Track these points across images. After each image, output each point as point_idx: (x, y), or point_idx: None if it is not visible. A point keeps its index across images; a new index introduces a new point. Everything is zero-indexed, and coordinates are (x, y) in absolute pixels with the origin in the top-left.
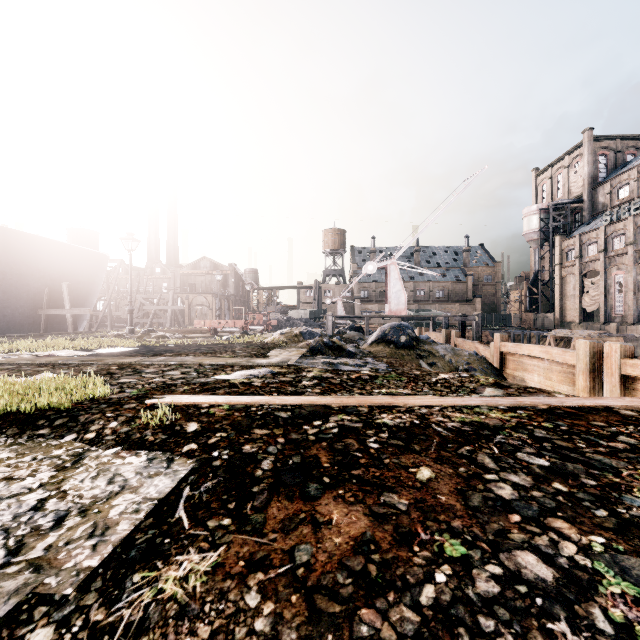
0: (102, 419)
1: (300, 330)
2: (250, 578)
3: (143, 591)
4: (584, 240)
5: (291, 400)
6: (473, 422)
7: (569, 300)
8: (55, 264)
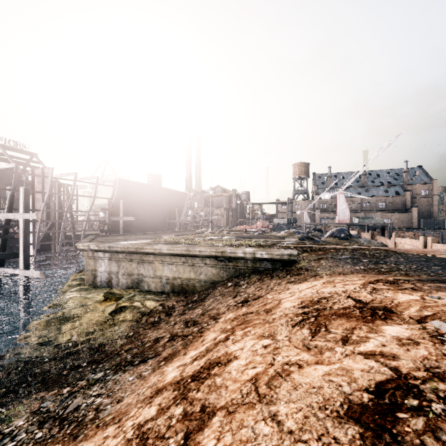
0: (274, 246)
1: (293, 231)
2: (312, 254)
3: (301, 255)
4: None
5: (307, 245)
6: (344, 248)
7: None
8: (172, 200)
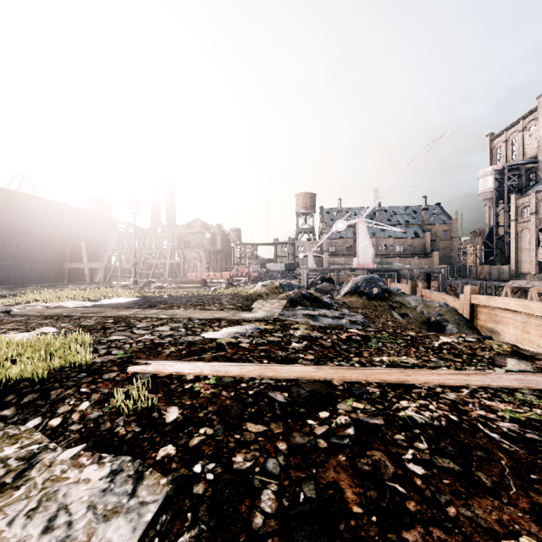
0: (74, 396)
1: (280, 282)
2: None
3: None
4: (539, 197)
5: (285, 372)
6: (533, 422)
7: (524, 253)
8: (76, 226)
